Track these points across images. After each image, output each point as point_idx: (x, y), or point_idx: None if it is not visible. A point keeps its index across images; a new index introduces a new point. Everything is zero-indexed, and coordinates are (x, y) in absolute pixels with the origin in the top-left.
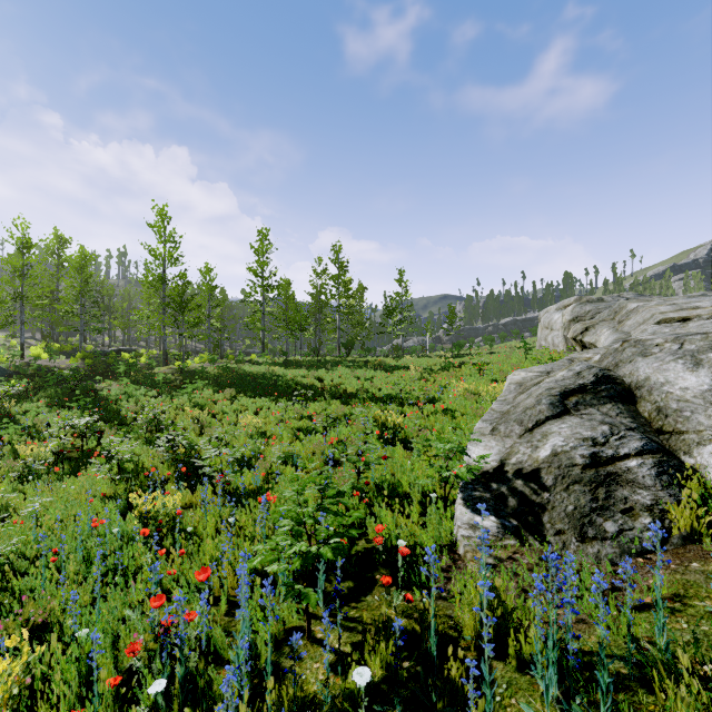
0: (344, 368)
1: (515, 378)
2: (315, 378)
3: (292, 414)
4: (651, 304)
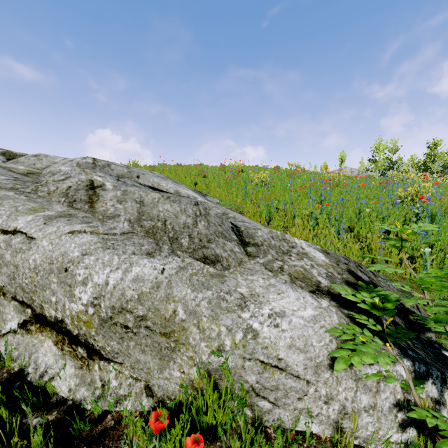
0: None
1: None
2: None
3: None
4: None
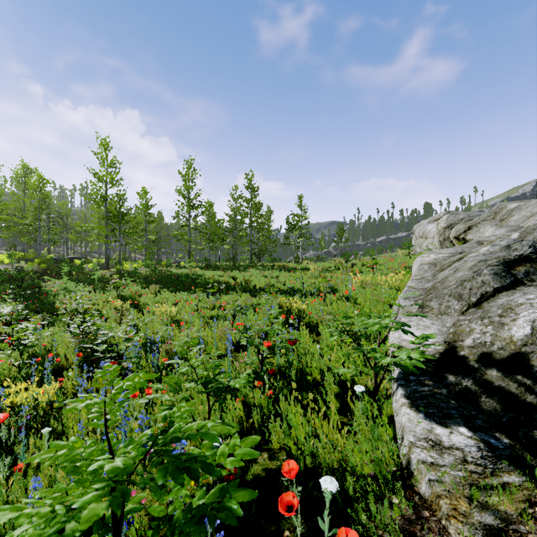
0: (254, 270)
1: (426, 260)
2: (230, 278)
3: (205, 305)
4: (531, 202)
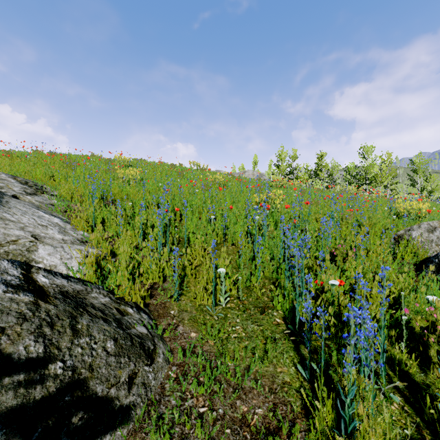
0: None
1: None
2: None
3: None
4: None
